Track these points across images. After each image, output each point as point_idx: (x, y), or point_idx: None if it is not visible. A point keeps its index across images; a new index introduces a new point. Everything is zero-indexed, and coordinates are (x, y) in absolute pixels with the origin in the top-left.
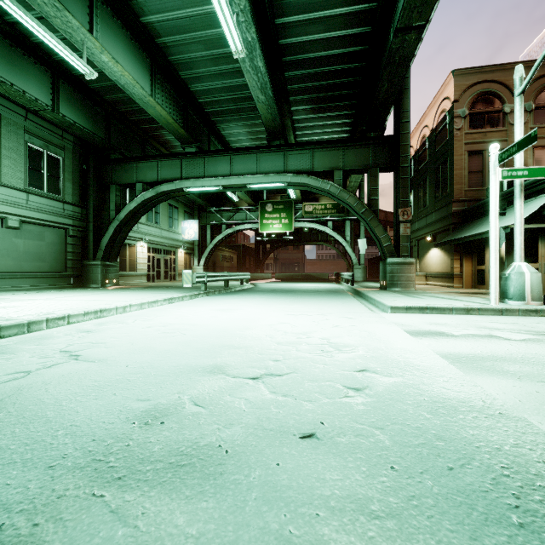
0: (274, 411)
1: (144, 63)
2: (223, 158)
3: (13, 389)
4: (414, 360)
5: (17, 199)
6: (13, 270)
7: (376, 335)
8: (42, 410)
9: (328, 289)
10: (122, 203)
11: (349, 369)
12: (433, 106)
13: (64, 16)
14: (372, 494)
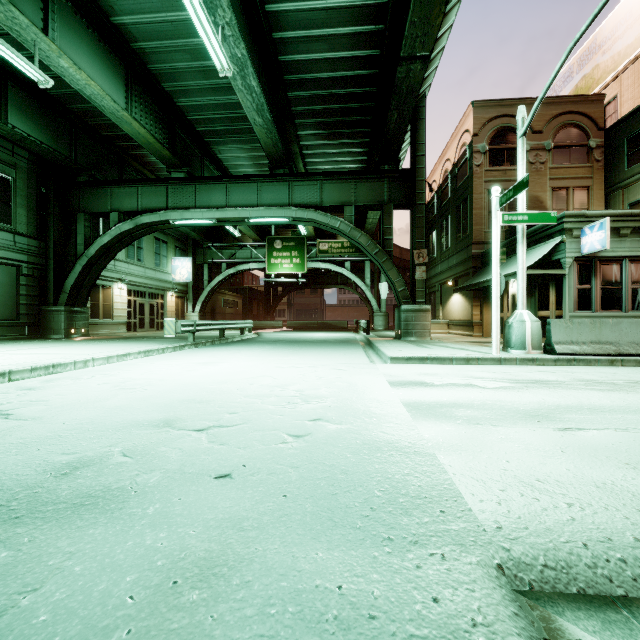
0: (203, 458)
1: (117, 70)
2: (218, 187)
3: None
4: (374, 409)
5: None
6: None
7: (356, 386)
8: None
9: (340, 338)
10: (92, 235)
11: (304, 418)
12: (455, 138)
13: (8, 11)
14: (252, 515)
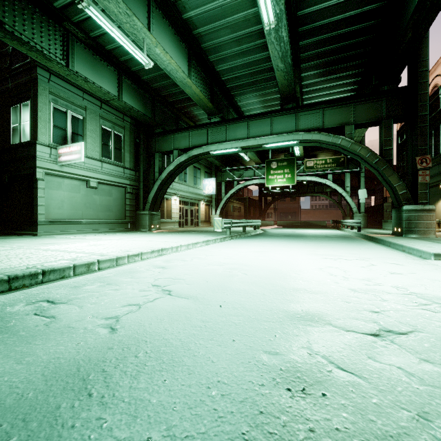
0: None
1: (183, 52)
2: (241, 124)
3: (135, 323)
4: None
5: (95, 167)
6: (93, 218)
7: None
8: (175, 353)
9: (336, 234)
10: (163, 166)
11: None
12: None
13: (132, 21)
14: None
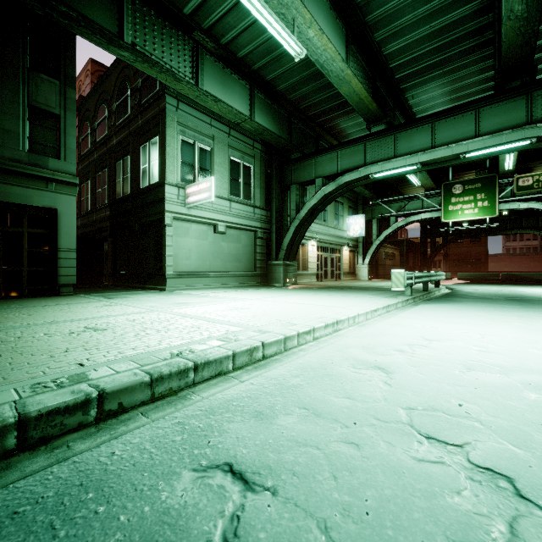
0: None
1: (340, 34)
2: (421, 129)
3: None
4: None
5: (224, 207)
6: (221, 270)
7: None
8: None
9: None
10: (300, 201)
11: None
12: None
13: None
14: None
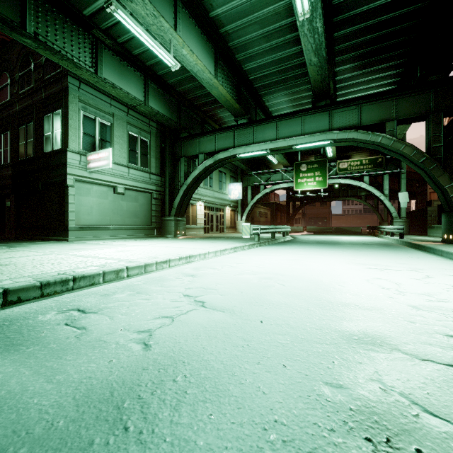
0: None
1: (210, 52)
2: (270, 125)
3: (170, 339)
4: None
5: (123, 173)
6: (120, 224)
7: None
8: (218, 379)
9: (374, 241)
10: (188, 171)
11: None
12: None
13: (159, 22)
14: None
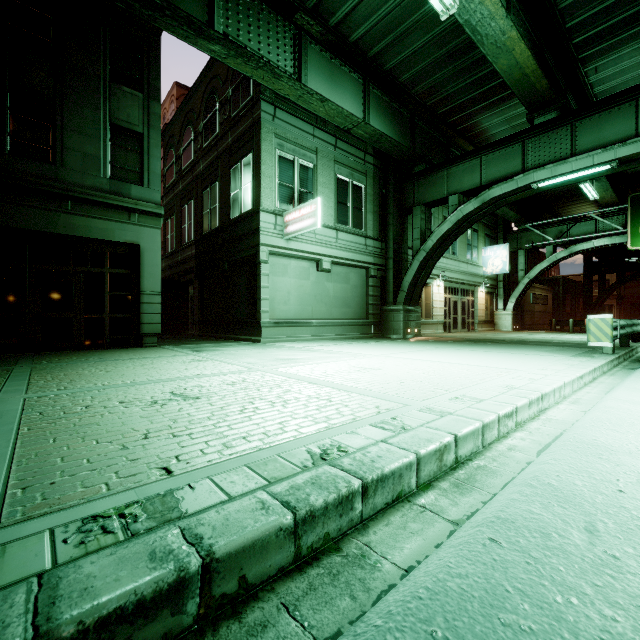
0: None
1: None
2: (616, 110)
3: None
4: None
5: (329, 238)
6: (325, 317)
7: None
8: None
9: None
10: (426, 228)
11: None
12: None
13: None
14: None
